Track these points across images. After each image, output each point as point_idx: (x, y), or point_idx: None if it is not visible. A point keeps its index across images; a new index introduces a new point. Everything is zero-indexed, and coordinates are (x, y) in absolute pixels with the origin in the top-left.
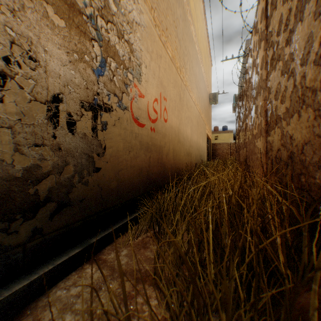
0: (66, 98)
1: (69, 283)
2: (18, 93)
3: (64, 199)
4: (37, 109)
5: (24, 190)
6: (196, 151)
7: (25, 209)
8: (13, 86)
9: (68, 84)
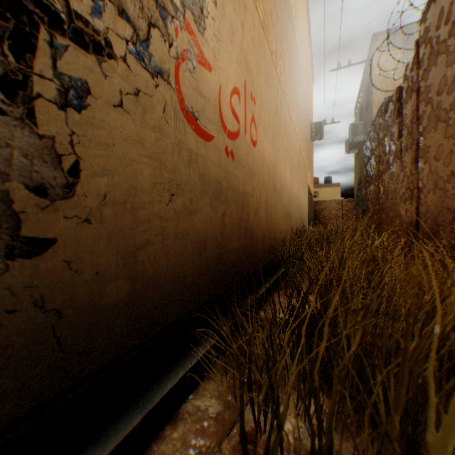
0: None
1: None
2: None
3: None
4: None
5: None
6: (296, 210)
7: None
8: None
9: None
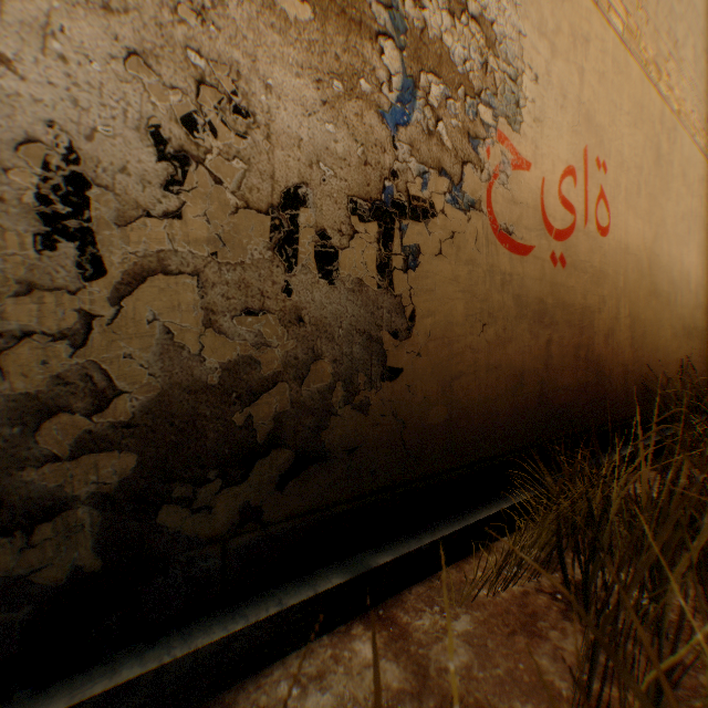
0: (315, 195)
1: (309, 668)
2: (211, 194)
3: (311, 444)
4: (250, 227)
5: (222, 415)
6: None
7: (225, 459)
8: (201, 179)
9: (319, 160)
